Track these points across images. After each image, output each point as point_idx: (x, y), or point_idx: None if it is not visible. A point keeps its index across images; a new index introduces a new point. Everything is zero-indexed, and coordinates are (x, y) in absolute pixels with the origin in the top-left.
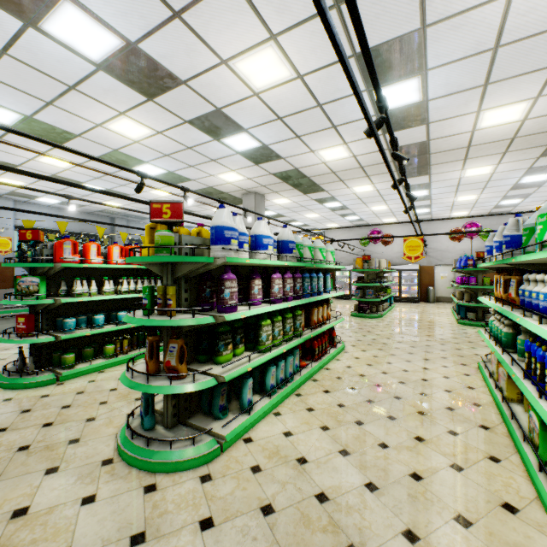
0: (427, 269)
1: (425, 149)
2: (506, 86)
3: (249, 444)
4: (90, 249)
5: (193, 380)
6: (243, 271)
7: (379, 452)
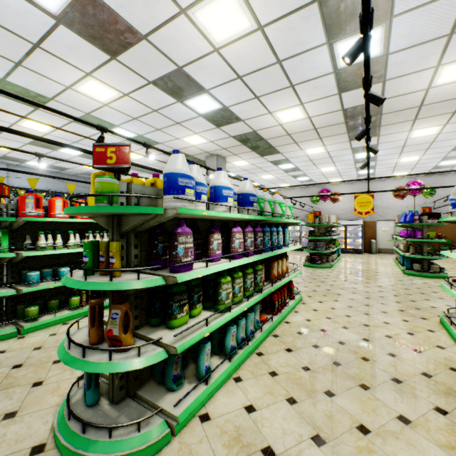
0: (370, 224)
1: (377, 109)
2: None
3: (205, 423)
4: (55, 203)
5: (138, 354)
6: (202, 225)
7: (360, 440)
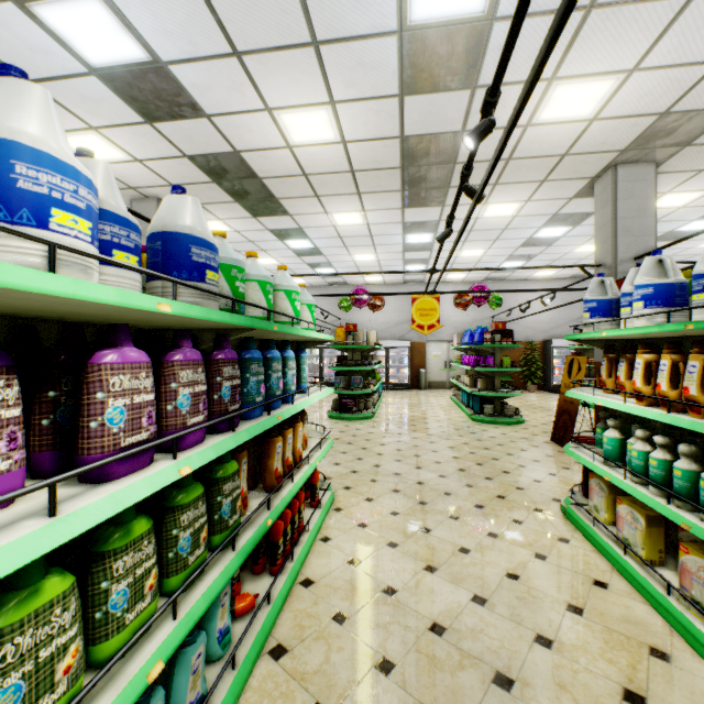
0: (418, 346)
1: (453, 150)
2: (612, 25)
3: None
4: None
5: None
6: None
7: None
